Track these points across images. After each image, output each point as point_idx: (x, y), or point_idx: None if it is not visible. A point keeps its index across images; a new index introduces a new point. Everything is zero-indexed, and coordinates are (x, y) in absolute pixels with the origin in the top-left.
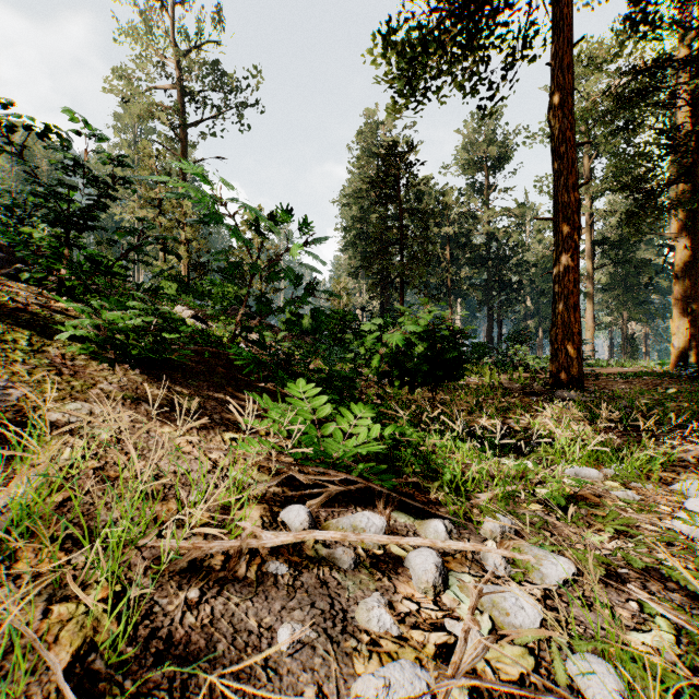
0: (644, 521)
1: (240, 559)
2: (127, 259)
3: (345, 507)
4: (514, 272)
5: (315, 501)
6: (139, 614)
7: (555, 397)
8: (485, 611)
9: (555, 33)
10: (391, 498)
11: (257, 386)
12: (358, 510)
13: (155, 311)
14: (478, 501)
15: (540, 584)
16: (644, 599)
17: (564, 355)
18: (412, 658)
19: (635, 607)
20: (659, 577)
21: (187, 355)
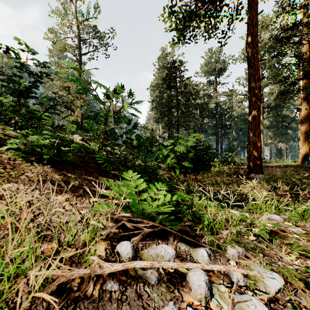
0: None
1: (89, 283)
2: (48, 112)
3: (152, 240)
4: (228, 120)
5: (136, 238)
6: None
7: (250, 177)
8: None
9: (249, 9)
10: (177, 234)
11: (110, 172)
12: (159, 242)
13: (57, 136)
14: (222, 235)
15: (264, 291)
16: None
17: (253, 157)
18: None
19: None
20: None
21: (76, 158)
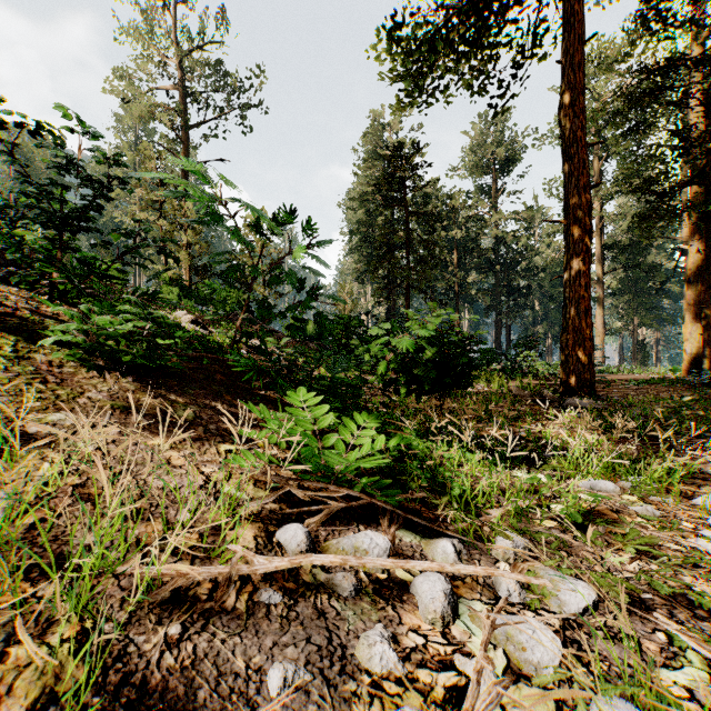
0: (667, 539)
1: (229, 588)
2: (122, 262)
3: (347, 525)
4: (523, 277)
5: (314, 519)
6: (110, 655)
7: (566, 404)
8: (499, 645)
9: (566, 30)
10: (396, 515)
11: (257, 393)
12: (361, 528)
13: (148, 316)
14: (489, 518)
15: (557, 613)
16: (674, 630)
17: (575, 361)
18: (418, 703)
19: (662, 639)
20: (686, 603)
21: (184, 362)
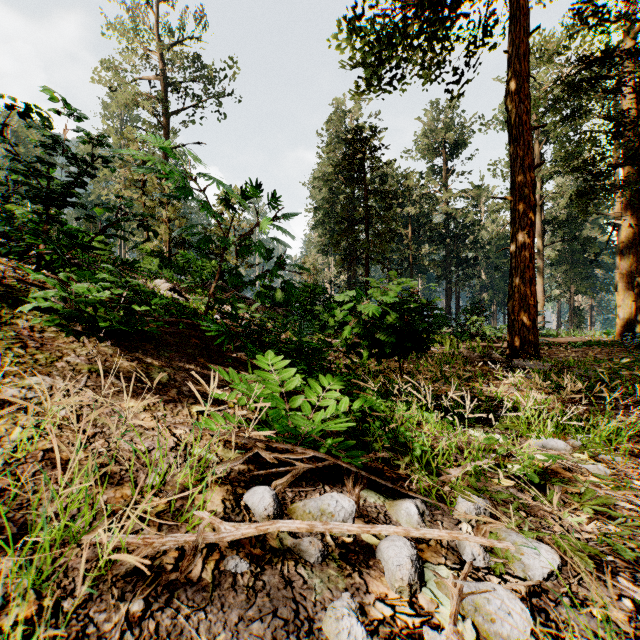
0: (620, 498)
1: (195, 557)
2: (104, 234)
3: (313, 486)
4: (471, 249)
5: (281, 481)
6: (67, 637)
7: (513, 365)
8: (467, 615)
9: (512, 23)
10: (360, 475)
11: (229, 356)
12: (326, 489)
13: (125, 284)
14: (449, 477)
15: (522, 577)
16: None
17: (520, 326)
18: None
19: (628, 606)
20: None
21: (162, 326)
